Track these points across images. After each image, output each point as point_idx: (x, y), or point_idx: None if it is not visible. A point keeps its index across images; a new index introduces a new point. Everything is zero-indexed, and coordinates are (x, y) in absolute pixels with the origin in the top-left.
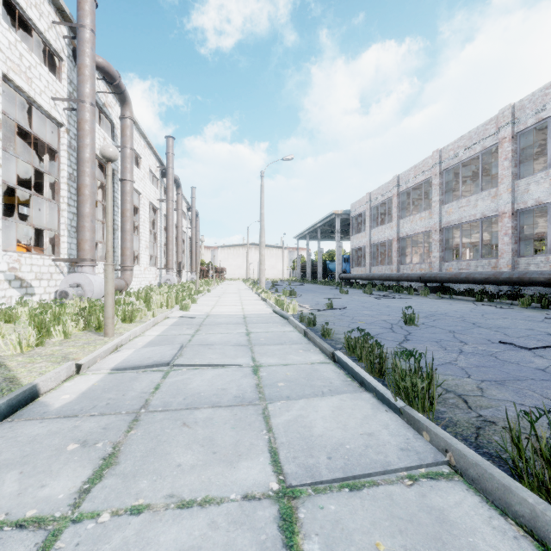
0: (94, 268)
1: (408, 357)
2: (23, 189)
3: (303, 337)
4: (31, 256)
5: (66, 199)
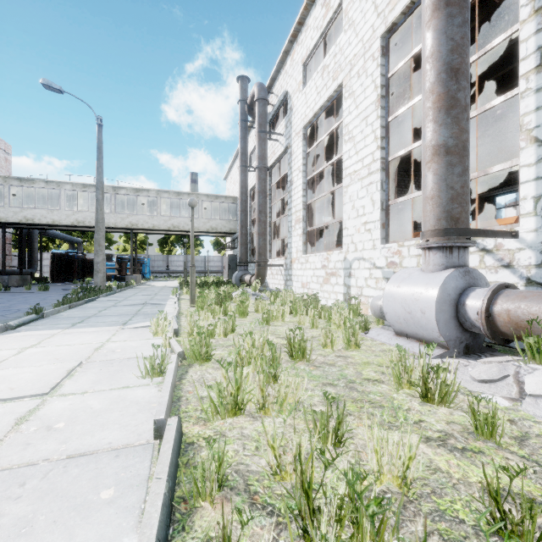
0: (430, 253)
1: (87, 291)
2: (420, 143)
3: (70, 309)
4: (419, 242)
5: (533, 59)
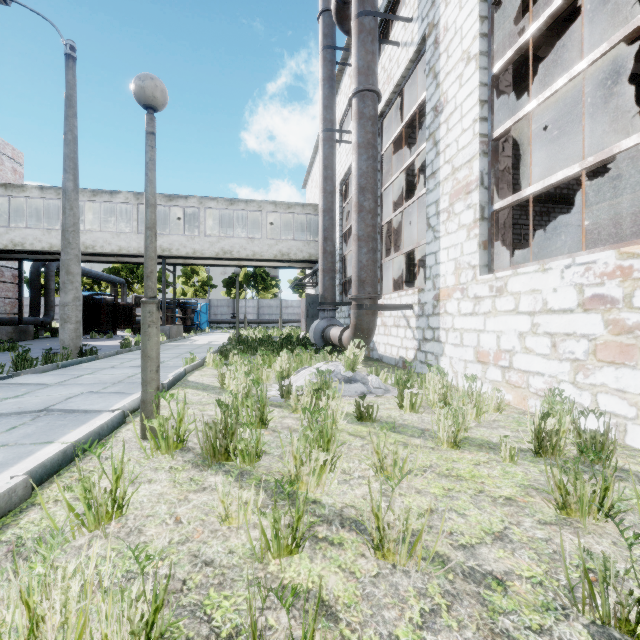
0: None
1: None
2: None
3: None
4: None
5: None
